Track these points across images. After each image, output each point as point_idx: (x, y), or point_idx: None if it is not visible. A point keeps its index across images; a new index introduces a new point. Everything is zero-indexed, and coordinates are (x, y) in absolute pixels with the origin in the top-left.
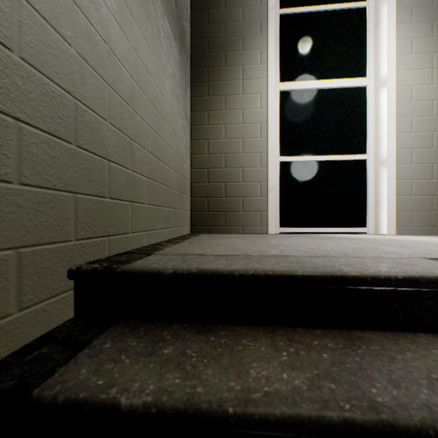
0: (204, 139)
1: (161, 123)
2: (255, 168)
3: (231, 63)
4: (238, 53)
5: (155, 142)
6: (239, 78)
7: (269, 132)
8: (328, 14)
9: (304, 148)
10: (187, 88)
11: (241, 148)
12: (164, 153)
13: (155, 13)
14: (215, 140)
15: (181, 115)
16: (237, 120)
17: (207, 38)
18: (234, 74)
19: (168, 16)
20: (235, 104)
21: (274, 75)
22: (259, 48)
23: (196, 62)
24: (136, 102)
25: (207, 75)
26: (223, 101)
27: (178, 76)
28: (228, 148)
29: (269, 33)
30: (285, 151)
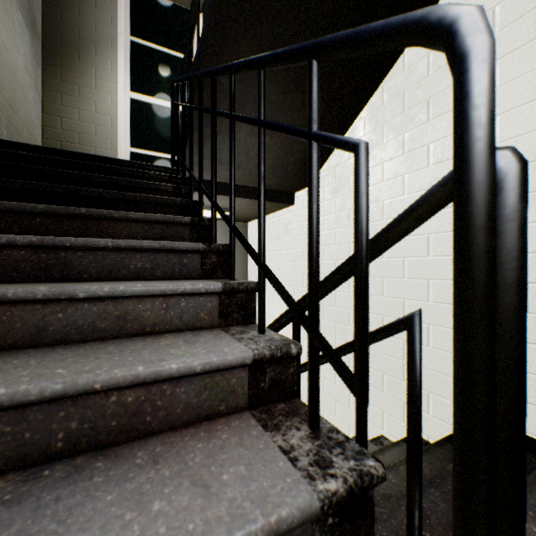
0: (57, 117)
1: (16, 87)
2: (107, 150)
3: (85, 62)
4: (92, 56)
5: (11, 98)
6: (93, 76)
7: (119, 125)
8: (167, 56)
9: (150, 146)
10: (39, 68)
11: (95, 132)
12: (18, 110)
13: (12, 10)
14: (69, 120)
15: (33, 88)
16: (90, 109)
17: (61, 32)
18: (88, 72)
19: (22, 10)
20: (88, 96)
21: (126, 84)
22: (110, 59)
23: (48, 48)
24: (0, 68)
25: (60, 63)
26: (77, 90)
27: (30, 56)
28: (82, 130)
29: (119, 52)
30: (134, 145)
